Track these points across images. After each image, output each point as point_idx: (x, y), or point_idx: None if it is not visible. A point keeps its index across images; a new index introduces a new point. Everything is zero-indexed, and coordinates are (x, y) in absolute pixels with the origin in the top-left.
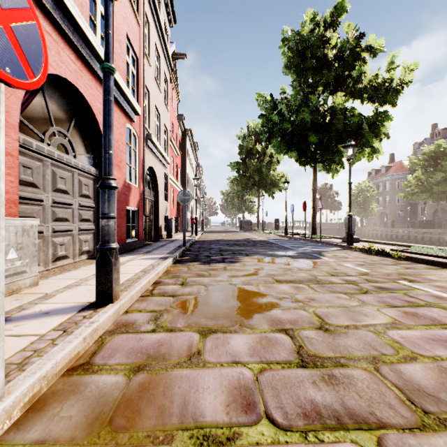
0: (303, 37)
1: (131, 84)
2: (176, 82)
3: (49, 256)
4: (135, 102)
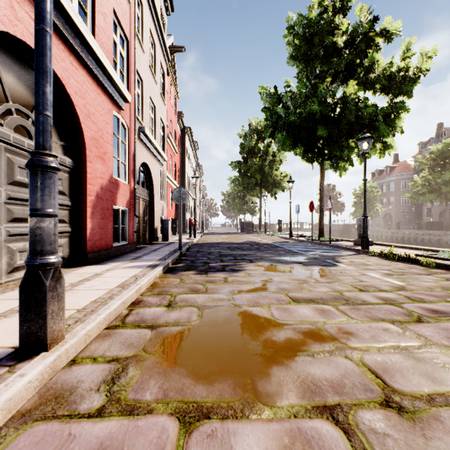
0: (311, 21)
1: (120, 68)
2: (174, 76)
3: (2, 266)
4: (122, 86)
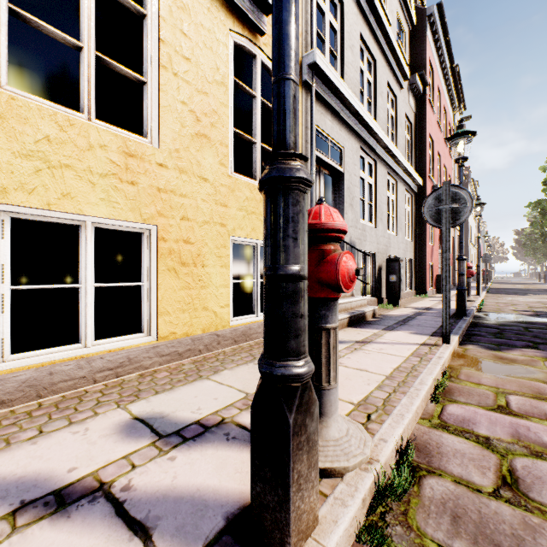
0: None
1: None
2: None
3: None
4: None
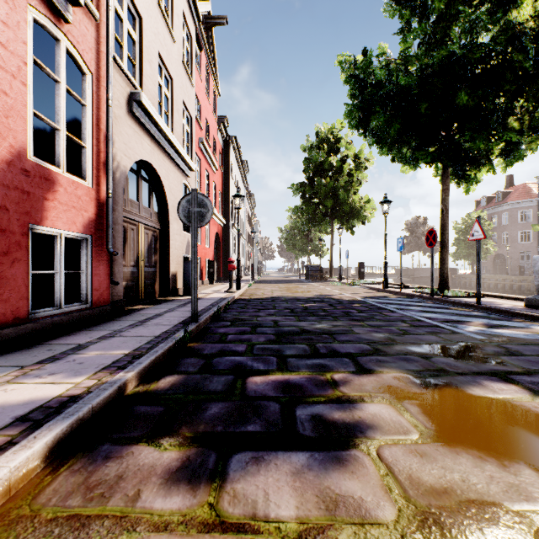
0: None
1: None
2: (213, 63)
3: None
4: None
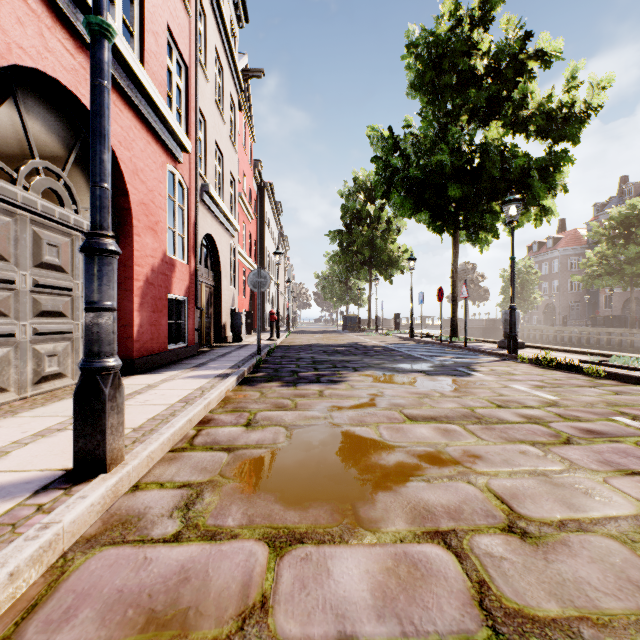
0: (439, 38)
1: (176, 105)
2: (249, 111)
3: (28, 375)
4: (180, 130)
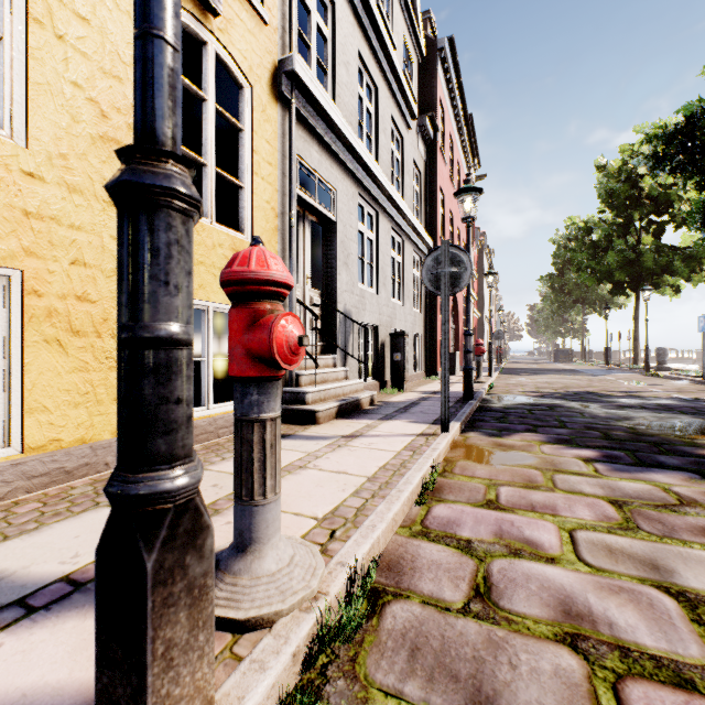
0: (609, 186)
1: None
2: None
3: None
4: None
